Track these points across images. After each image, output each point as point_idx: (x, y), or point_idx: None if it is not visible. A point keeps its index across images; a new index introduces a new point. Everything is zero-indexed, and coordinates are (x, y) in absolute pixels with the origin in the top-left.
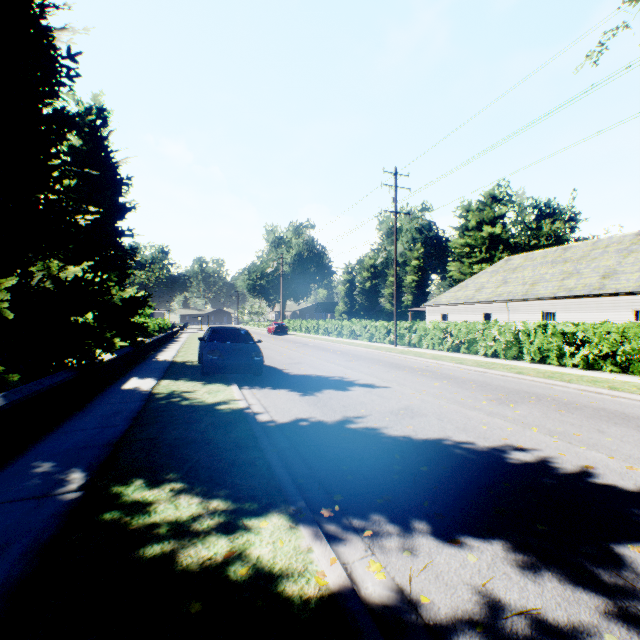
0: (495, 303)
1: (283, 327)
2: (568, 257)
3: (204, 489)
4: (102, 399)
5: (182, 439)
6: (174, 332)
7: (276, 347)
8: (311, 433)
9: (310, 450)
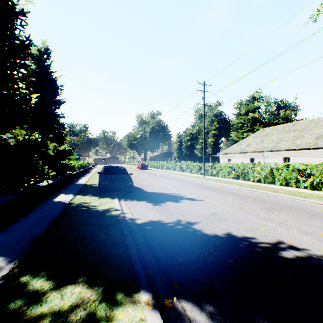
0: (257, 153)
1: (145, 165)
2: (296, 128)
3: (84, 279)
4: (40, 207)
5: (79, 236)
6: (89, 168)
7: (141, 176)
8: (158, 231)
9: (157, 244)
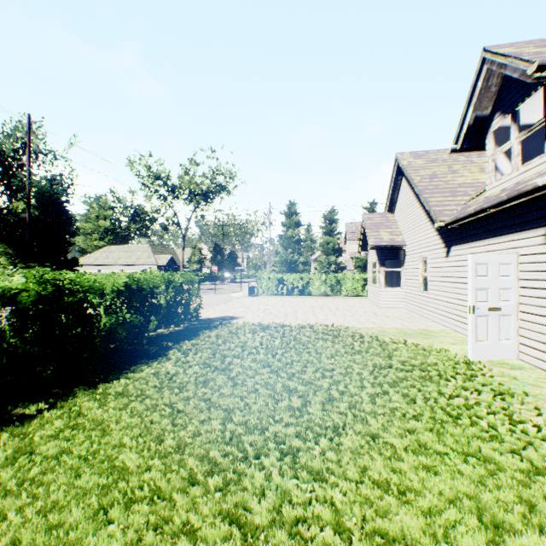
0: (104, 266)
1: None
2: (130, 250)
3: None
4: None
5: None
6: None
7: None
8: None
9: None
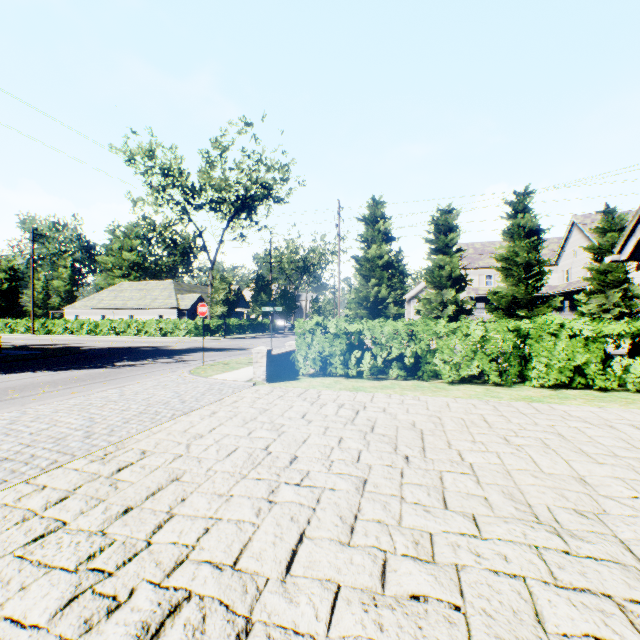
0: (109, 310)
1: None
2: (147, 288)
3: None
4: None
5: None
6: None
7: None
8: None
9: None
